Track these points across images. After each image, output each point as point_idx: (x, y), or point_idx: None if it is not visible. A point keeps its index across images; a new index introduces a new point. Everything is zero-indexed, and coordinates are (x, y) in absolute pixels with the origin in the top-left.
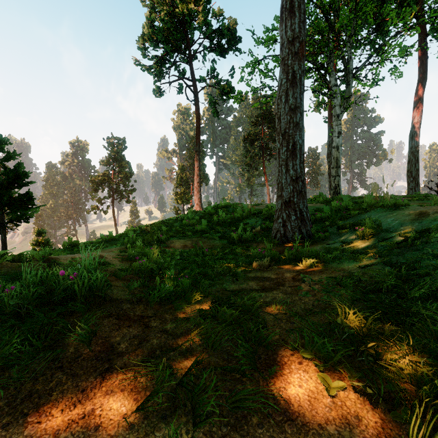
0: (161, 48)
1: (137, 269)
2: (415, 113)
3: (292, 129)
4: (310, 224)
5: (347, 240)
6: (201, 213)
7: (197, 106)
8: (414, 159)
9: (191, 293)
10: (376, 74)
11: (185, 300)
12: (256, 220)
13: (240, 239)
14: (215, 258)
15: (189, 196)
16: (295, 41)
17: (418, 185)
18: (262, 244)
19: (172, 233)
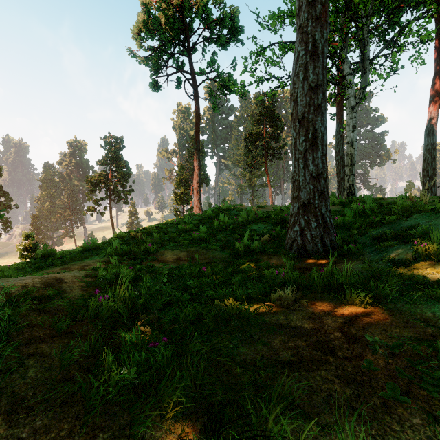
0: (158, 40)
1: (93, 312)
2: (431, 108)
3: (312, 113)
4: (334, 233)
5: (398, 259)
6: (200, 217)
7: (196, 101)
8: (430, 157)
9: (171, 375)
10: (395, 61)
11: (158, 399)
12: (264, 226)
13: (246, 250)
14: (215, 283)
15: (189, 197)
16: (317, 2)
17: (435, 186)
18: (274, 258)
19: (165, 241)
